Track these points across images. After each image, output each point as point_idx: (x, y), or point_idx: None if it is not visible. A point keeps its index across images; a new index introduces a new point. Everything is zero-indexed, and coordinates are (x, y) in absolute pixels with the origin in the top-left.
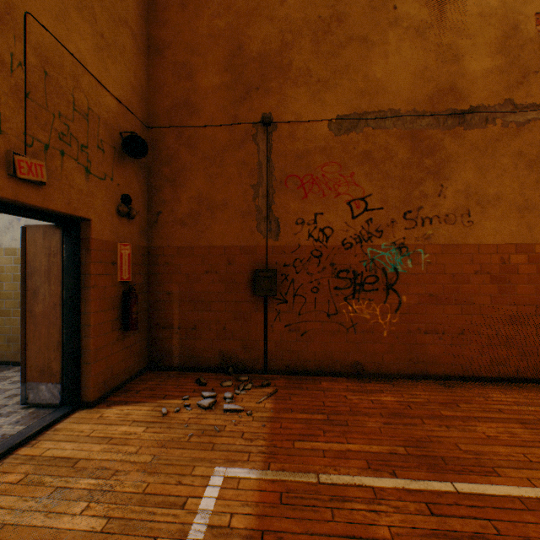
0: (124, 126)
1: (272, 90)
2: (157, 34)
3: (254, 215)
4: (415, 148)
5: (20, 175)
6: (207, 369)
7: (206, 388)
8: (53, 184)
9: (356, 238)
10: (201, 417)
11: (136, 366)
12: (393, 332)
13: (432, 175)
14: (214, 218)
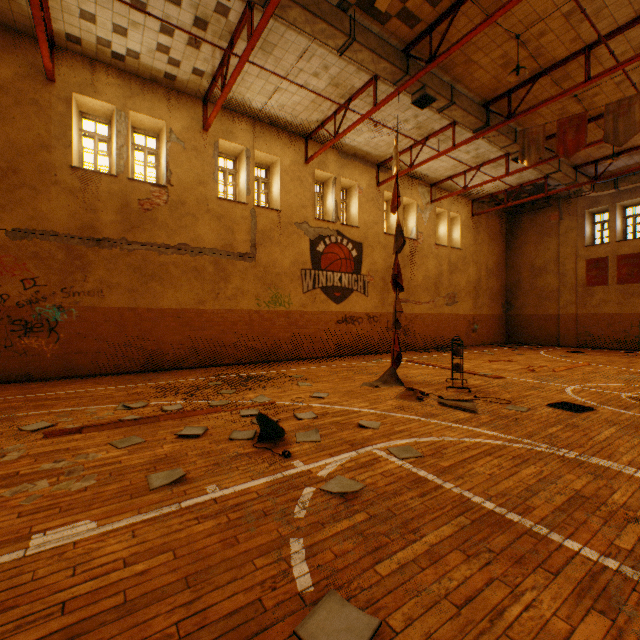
0: None
1: None
2: None
3: None
4: (70, 254)
5: None
6: None
7: None
8: None
9: (29, 301)
10: None
11: None
12: (56, 354)
13: (81, 270)
14: None
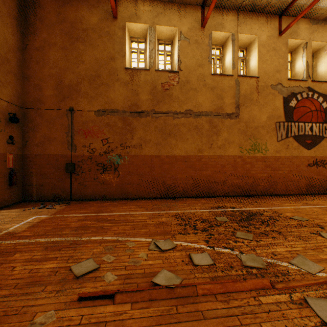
0: (10, 110)
1: (74, 98)
2: (26, 72)
3: (67, 143)
4: (124, 123)
5: None
6: (48, 200)
7: (44, 205)
8: None
9: (104, 152)
10: (37, 210)
11: (16, 200)
12: (117, 184)
13: (130, 132)
14: (51, 144)
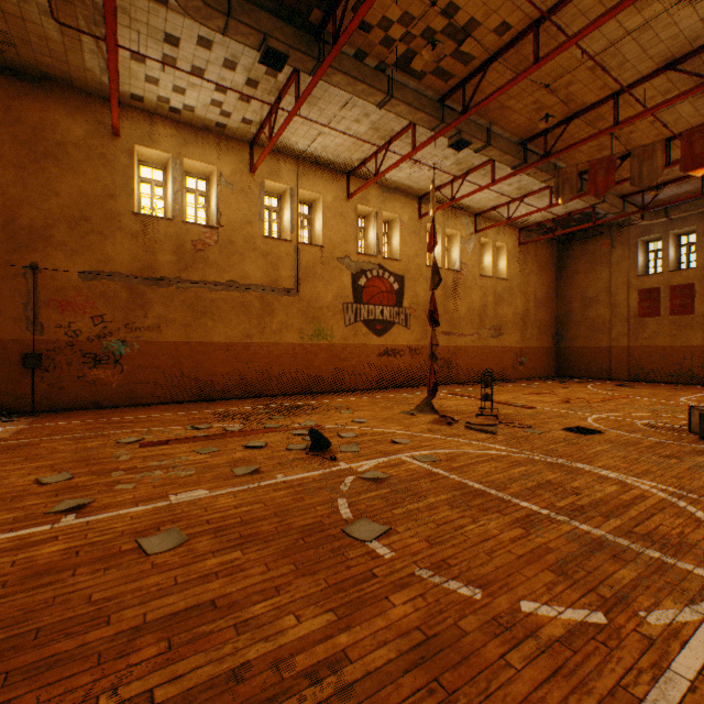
0: None
1: (40, 250)
2: None
3: (25, 321)
4: (133, 293)
5: None
6: None
7: None
8: None
9: (98, 336)
10: None
11: None
12: (120, 384)
13: (142, 307)
14: None
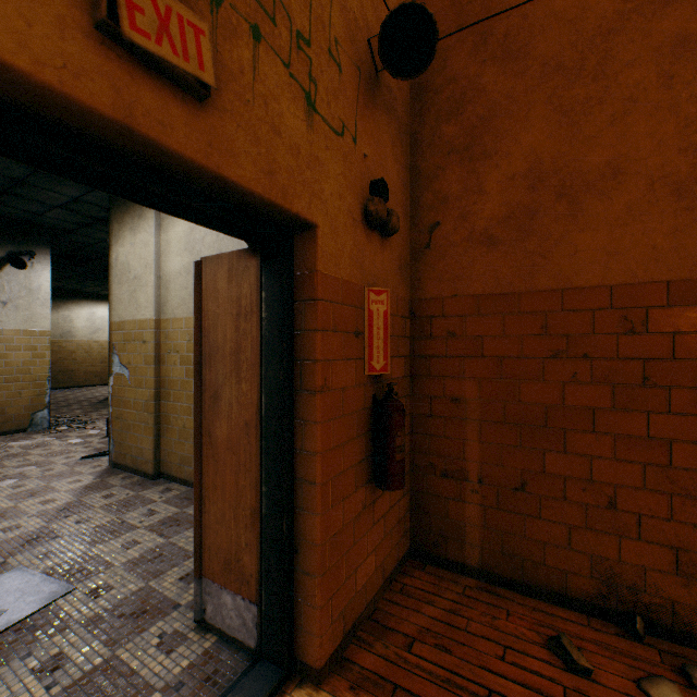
0: (373, 30)
1: None
2: None
3: None
4: None
5: (130, 34)
6: (557, 596)
7: (598, 694)
8: (232, 109)
9: None
10: None
11: (391, 555)
12: None
13: None
14: (578, 215)
